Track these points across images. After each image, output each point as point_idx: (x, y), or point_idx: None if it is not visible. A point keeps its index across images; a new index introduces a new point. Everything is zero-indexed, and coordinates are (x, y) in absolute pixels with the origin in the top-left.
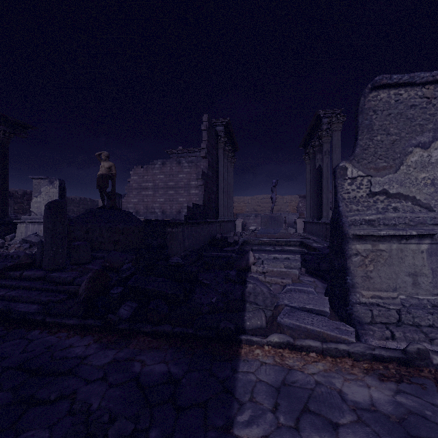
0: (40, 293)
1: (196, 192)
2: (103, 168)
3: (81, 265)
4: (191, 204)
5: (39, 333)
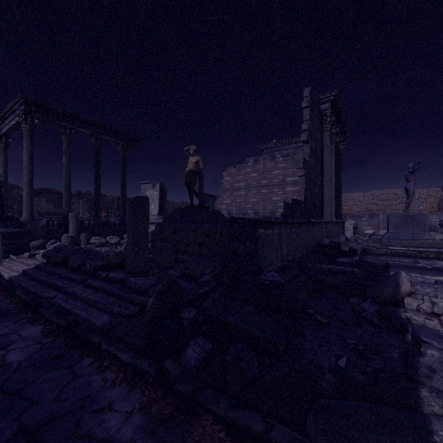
0: (115, 300)
1: (292, 189)
2: (191, 164)
3: (163, 269)
4: (290, 200)
5: (88, 365)
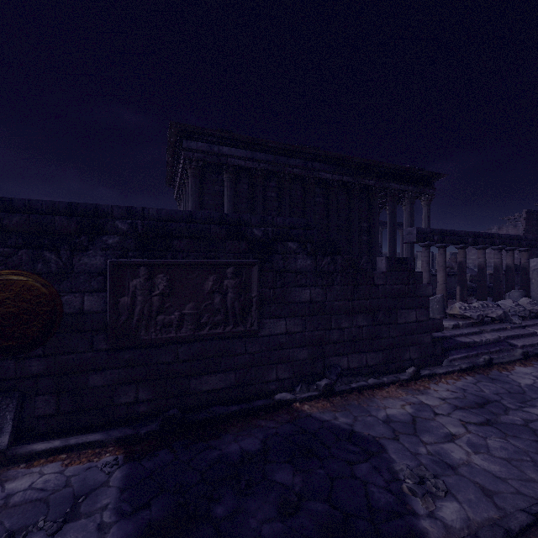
0: None
1: None
2: None
3: None
4: None
5: None
